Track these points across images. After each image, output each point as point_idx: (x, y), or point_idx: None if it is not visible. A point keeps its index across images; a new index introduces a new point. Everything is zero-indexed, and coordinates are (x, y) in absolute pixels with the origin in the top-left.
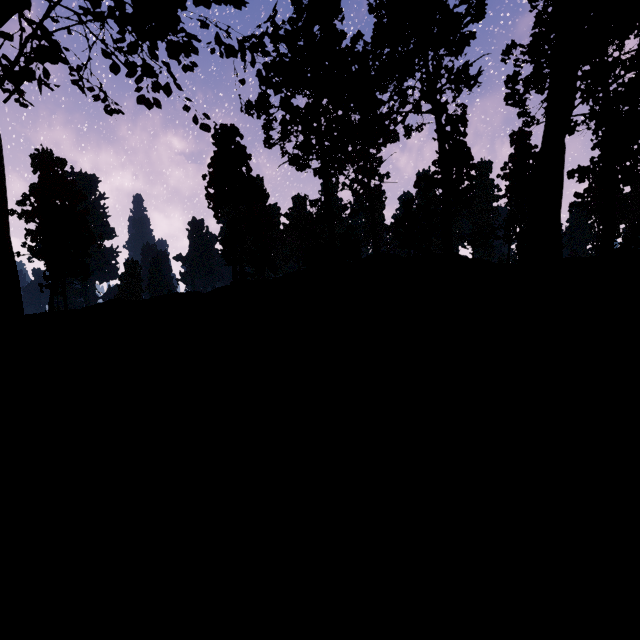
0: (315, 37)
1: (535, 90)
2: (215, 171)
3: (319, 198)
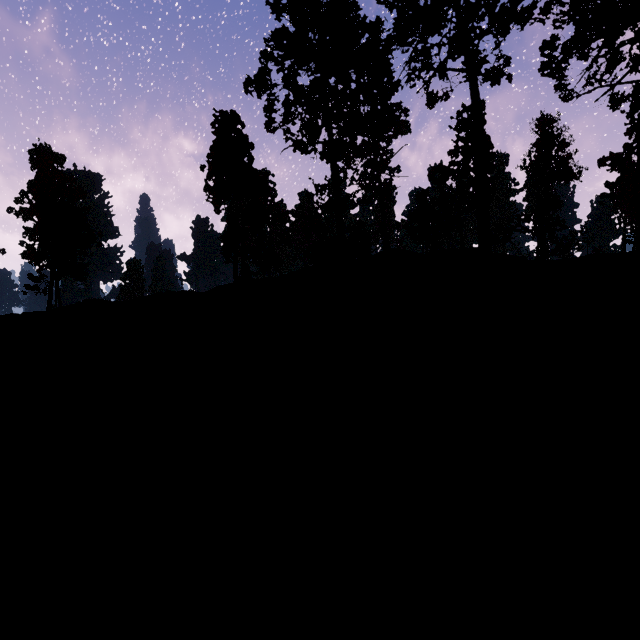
0: (322, 5)
1: (577, 56)
2: (214, 161)
3: (326, 185)
